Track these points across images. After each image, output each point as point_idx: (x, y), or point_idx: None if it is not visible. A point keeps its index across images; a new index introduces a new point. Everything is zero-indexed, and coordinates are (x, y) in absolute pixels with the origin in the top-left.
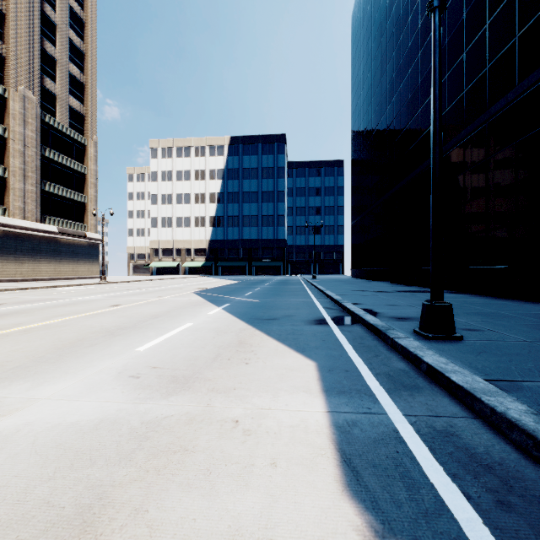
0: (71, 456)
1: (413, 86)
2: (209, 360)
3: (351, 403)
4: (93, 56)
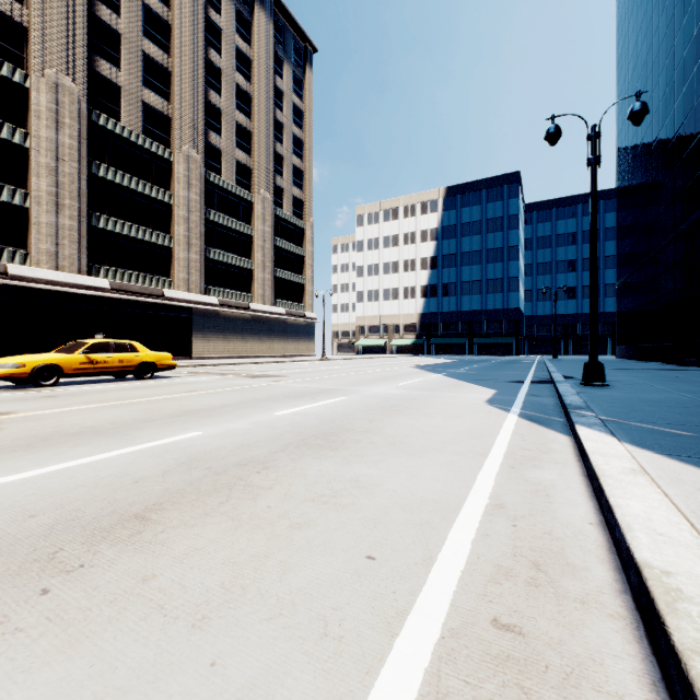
0: (400, 395)
1: (688, 109)
2: (438, 388)
3: (503, 396)
4: (310, 142)
